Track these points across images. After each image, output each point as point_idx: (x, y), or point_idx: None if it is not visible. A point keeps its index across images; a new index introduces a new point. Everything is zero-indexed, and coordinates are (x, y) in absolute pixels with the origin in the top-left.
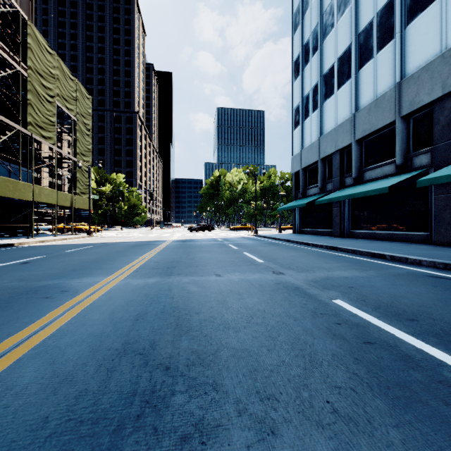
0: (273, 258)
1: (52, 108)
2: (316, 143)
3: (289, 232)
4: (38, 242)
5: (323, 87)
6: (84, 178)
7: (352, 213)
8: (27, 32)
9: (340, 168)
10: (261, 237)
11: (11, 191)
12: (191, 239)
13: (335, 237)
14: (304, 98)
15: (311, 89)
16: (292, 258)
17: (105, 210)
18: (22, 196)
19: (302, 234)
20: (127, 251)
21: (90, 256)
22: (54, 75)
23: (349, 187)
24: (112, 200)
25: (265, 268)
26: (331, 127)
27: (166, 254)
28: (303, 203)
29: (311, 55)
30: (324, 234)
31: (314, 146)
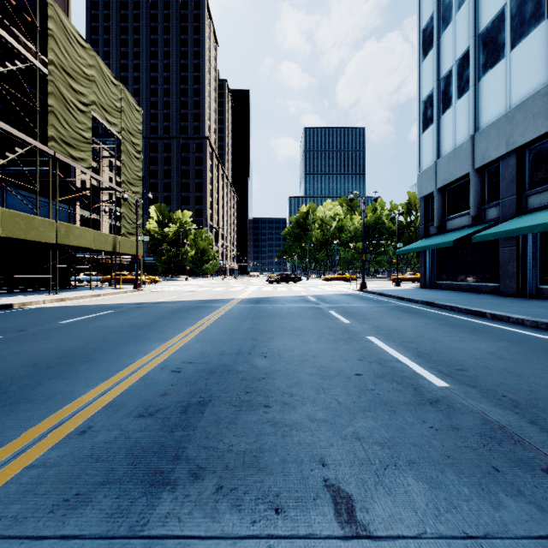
0: (455, 363)
1: (86, 120)
2: (466, 145)
3: (408, 284)
4: (54, 301)
5: (479, 53)
6: (133, 214)
7: (543, 255)
8: (48, 13)
9: (516, 179)
10: (375, 295)
11: (23, 230)
12: (268, 298)
13: (509, 298)
14: (441, 80)
15: (454, 62)
16: (509, 369)
17: (168, 256)
18: (39, 237)
19: (437, 289)
20: (152, 324)
21: (71, 341)
22: (89, 76)
23: (537, 210)
24: (176, 244)
25: (492, 439)
26: (497, 114)
27: (213, 338)
28: (446, 240)
29: (456, 9)
30: (480, 290)
31: (462, 150)
